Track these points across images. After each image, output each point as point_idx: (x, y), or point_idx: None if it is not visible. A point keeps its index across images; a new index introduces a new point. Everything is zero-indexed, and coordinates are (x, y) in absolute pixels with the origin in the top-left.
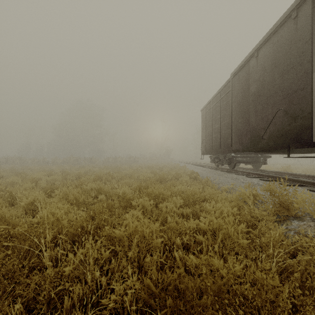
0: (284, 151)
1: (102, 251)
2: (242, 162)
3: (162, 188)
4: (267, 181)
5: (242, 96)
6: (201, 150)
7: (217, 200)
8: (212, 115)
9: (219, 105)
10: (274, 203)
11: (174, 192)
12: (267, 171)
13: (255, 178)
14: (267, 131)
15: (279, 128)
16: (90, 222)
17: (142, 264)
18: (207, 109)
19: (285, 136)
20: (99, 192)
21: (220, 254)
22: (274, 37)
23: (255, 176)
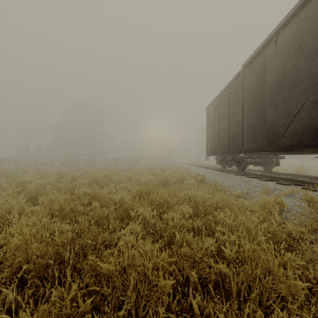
0: (307, 150)
1: (79, 303)
2: (253, 163)
3: (166, 195)
4: (286, 185)
5: (256, 88)
6: (206, 151)
7: (232, 208)
8: (219, 112)
9: (228, 101)
10: (314, 216)
11: (180, 199)
12: (279, 173)
13: (270, 181)
14: (289, 127)
15: (306, 122)
16: (68, 248)
17: (142, 316)
18: (214, 106)
19: (315, 131)
20: (93, 198)
21: (257, 298)
22: (299, 15)
23: (270, 179)
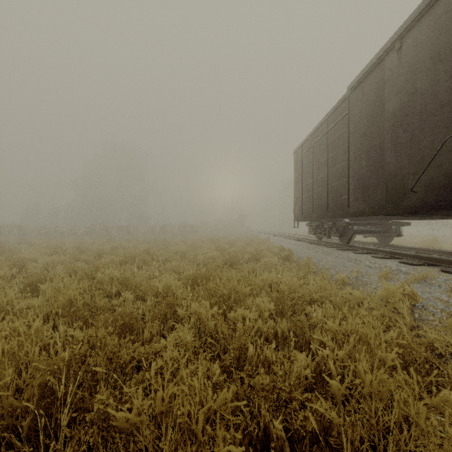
0: (448, 213)
1: None
2: (363, 232)
3: (234, 281)
4: (415, 265)
5: (370, 121)
6: (294, 215)
7: (335, 302)
8: (313, 158)
9: (326, 141)
10: None
11: (256, 287)
12: (402, 247)
13: (390, 259)
14: (420, 178)
15: (448, 170)
16: (63, 379)
17: None
18: (305, 149)
19: None
20: (125, 286)
21: None
22: (437, 6)
23: (389, 256)
